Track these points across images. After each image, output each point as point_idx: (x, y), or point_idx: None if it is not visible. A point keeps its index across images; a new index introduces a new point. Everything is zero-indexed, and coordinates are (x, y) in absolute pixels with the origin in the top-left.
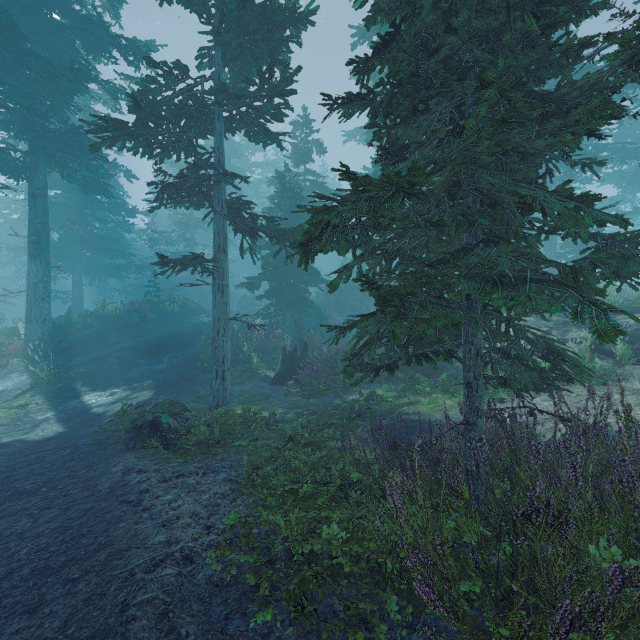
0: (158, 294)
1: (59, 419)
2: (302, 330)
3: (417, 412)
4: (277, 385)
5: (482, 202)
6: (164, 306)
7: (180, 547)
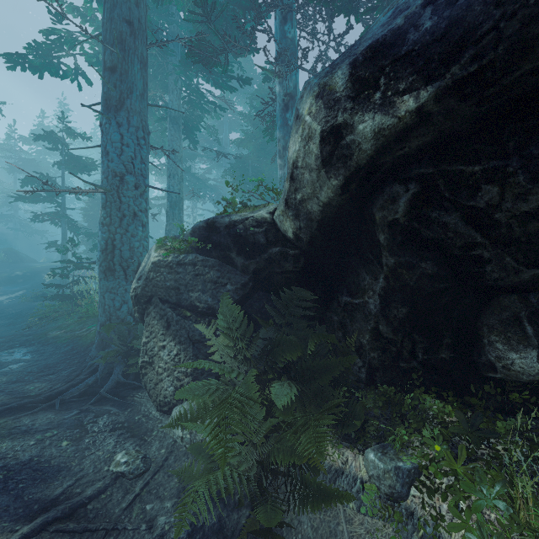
0: None
1: None
2: None
3: None
4: None
5: None
6: (0, 256)
7: None
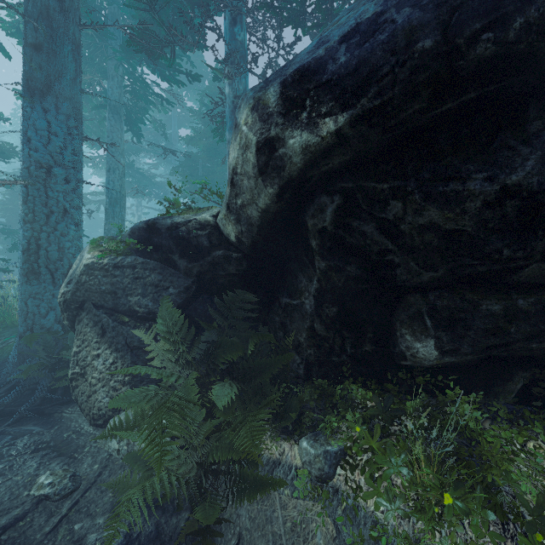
0: None
1: None
2: None
3: None
4: None
5: None
6: None
7: None
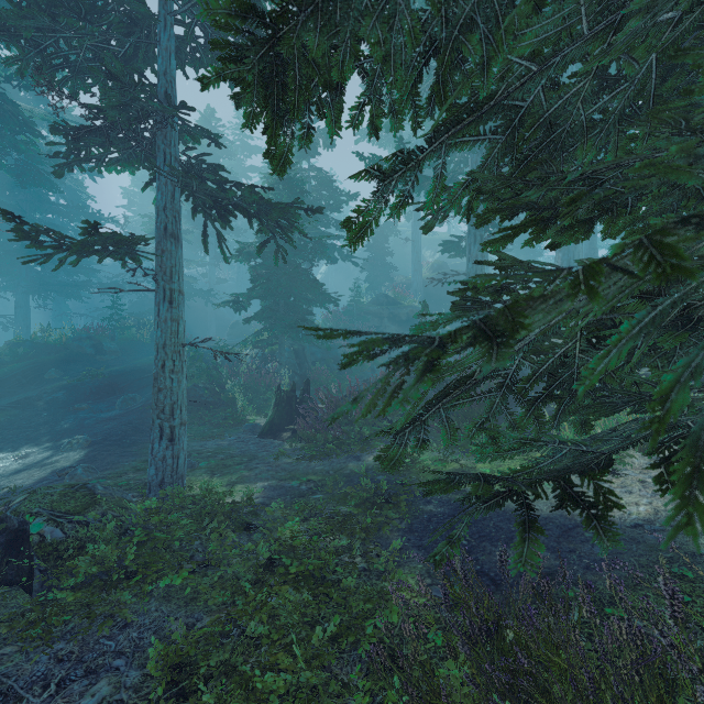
0: (121, 317)
1: None
2: (305, 363)
3: None
4: (268, 438)
5: None
6: (130, 333)
7: None
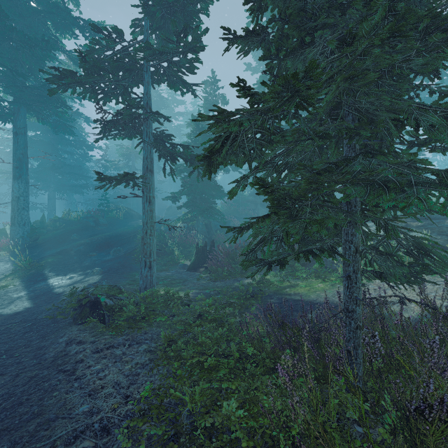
0: (108, 205)
1: (29, 297)
2: (211, 231)
3: (297, 293)
4: (192, 271)
5: (358, 122)
6: (112, 214)
7: (100, 418)
